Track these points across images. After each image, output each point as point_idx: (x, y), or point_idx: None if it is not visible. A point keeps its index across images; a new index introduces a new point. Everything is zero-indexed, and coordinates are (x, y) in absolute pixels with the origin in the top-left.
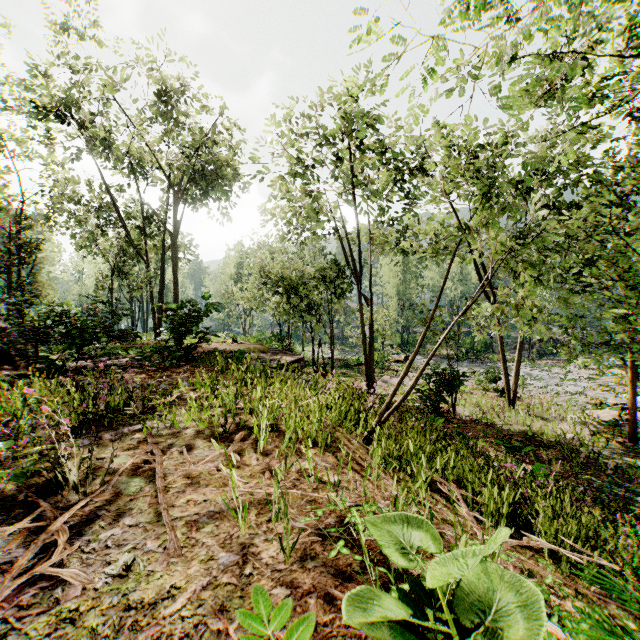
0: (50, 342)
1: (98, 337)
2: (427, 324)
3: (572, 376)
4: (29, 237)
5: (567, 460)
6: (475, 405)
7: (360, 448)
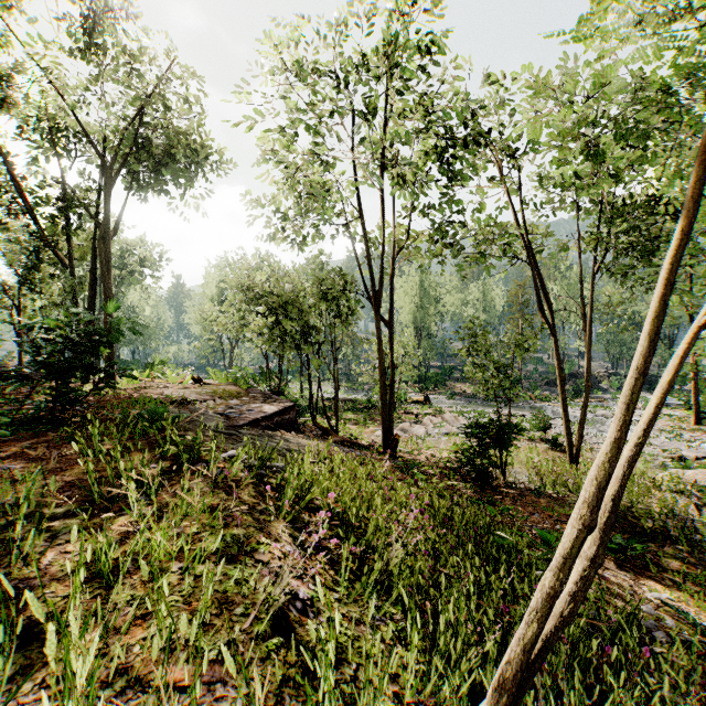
0: None
1: None
2: (645, 350)
3: None
4: None
5: (690, 561)
6: (527, 465)
7: None
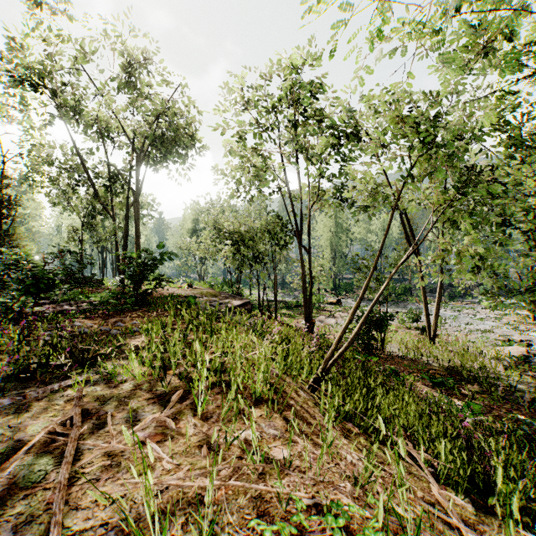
0: (8, 288)
1: (54, 284)
2: (371, 271)
3: (480, 316)
4: (9, 195)
5: (486, 393)
6: (400, 342)
7: (307, 399)
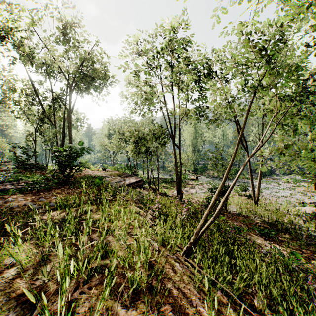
0: None
1: None
2: (231, 161)
3: (282, 187)
4: None
5: (295, 239)
6: (236, 204)
7: (183, 274)
